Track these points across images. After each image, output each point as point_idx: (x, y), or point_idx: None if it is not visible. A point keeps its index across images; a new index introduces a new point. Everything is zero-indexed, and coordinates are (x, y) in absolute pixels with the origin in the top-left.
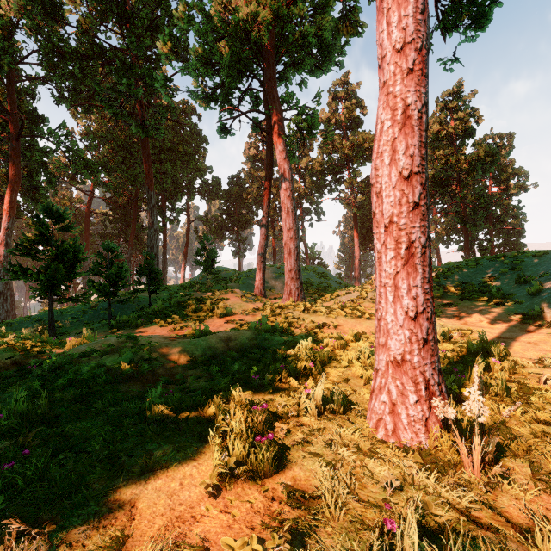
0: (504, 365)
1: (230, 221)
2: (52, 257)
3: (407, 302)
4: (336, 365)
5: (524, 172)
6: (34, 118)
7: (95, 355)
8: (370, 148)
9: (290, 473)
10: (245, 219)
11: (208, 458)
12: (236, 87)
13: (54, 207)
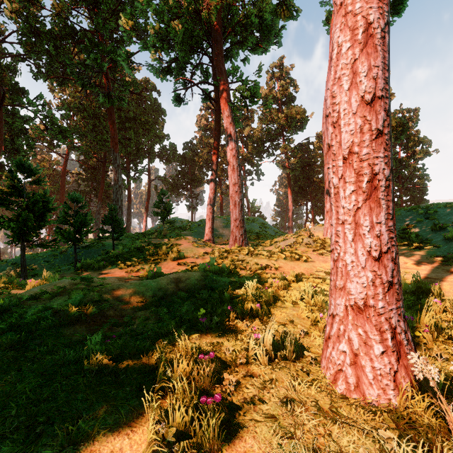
0: (446, 305)
1: (184, 180)
2: (24, 207)
3: (370, 241)
4: (281, 305)
5: (428, 140)
6: (16, 90)
7: (43, 297)
8: (301, 119)
9: (241, 447)
10: (197, 179)
11: (145, 422)
12: (188, 62)
13: (26, 163)
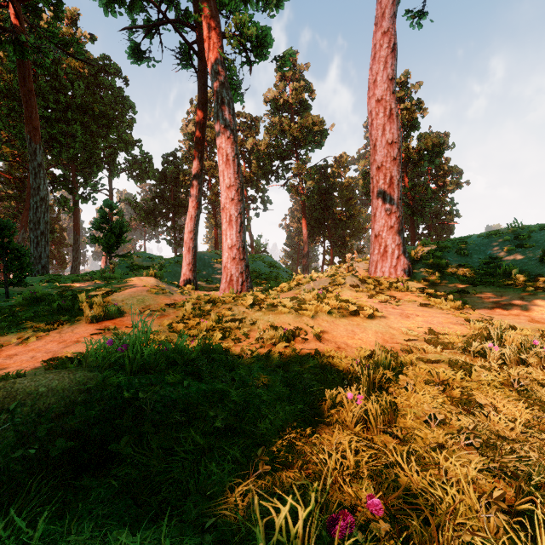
0: None
1: (164, 206)
2: None
3: None
4: None
5: (459, 170)
6: None
7: None
8: (320, 132)
9: None
10: (182, 204)
11: None
12: None
13: None
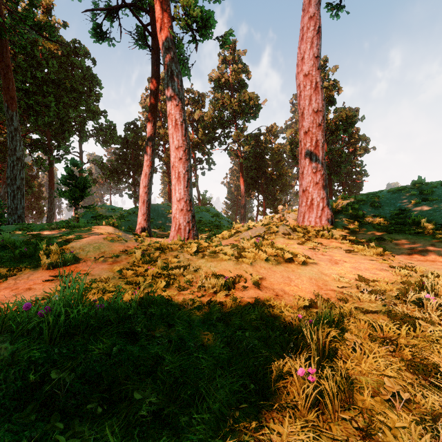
0: None
1: (126, 166)
2: None
3: None
4: None
5: (367, 138)
6: None
7: None
8: (255, 106)
9: None
10: (141, 164)
11: None
12: None
13: None
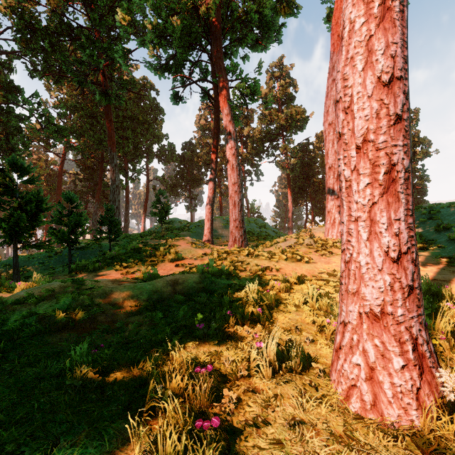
0: None
1: (183, 181)
2: (16, 207)
3: (388, 240)
4: (283, 309)
5: (428, 141)
6: (11, 88)
7: (28, 301)
8: (301, 119)
9: None
10: (196, 179)
11: (131, 450)
12: (187, 59)
13: (19, 161)
